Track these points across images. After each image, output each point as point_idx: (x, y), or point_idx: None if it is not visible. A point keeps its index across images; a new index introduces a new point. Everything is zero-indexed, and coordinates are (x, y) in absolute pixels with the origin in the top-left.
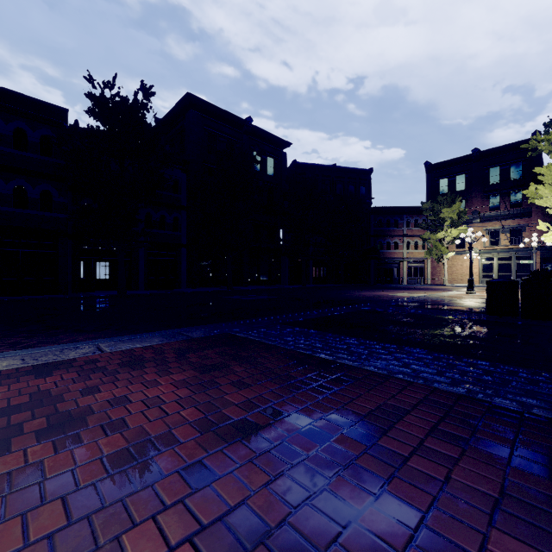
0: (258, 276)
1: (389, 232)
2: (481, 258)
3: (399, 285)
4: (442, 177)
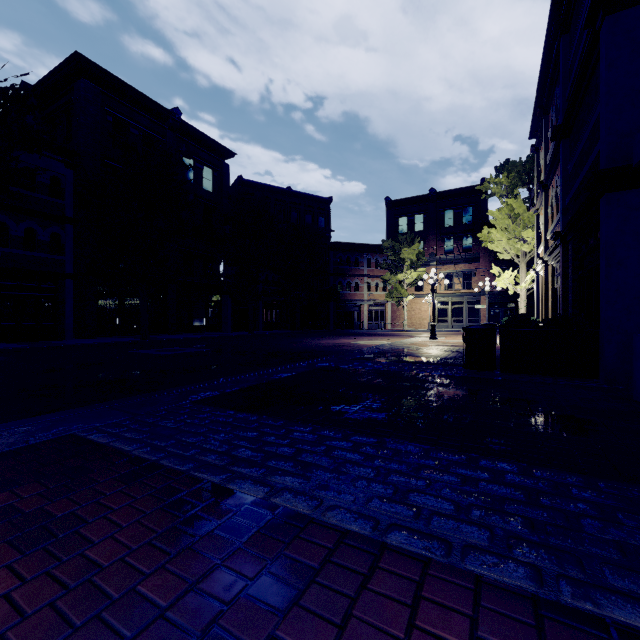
0: (190, 321)
1: (349, 271)
2: (438, 302)
3: (360, 330)
4: (402, 215)
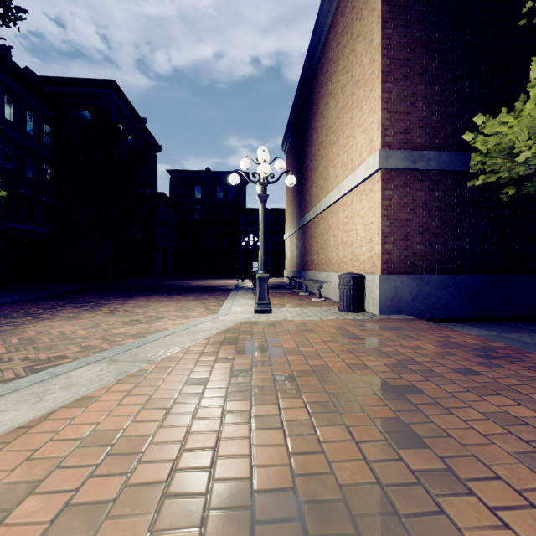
0: None
1: None
2: None
3: None
4: None
